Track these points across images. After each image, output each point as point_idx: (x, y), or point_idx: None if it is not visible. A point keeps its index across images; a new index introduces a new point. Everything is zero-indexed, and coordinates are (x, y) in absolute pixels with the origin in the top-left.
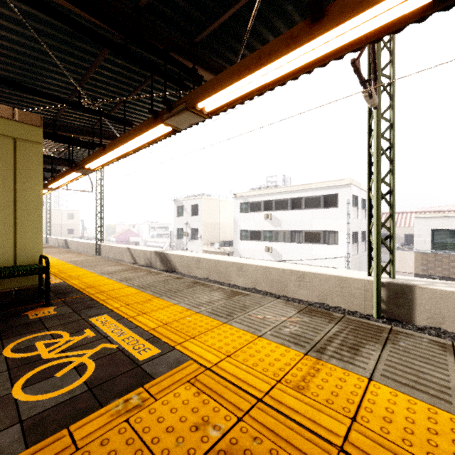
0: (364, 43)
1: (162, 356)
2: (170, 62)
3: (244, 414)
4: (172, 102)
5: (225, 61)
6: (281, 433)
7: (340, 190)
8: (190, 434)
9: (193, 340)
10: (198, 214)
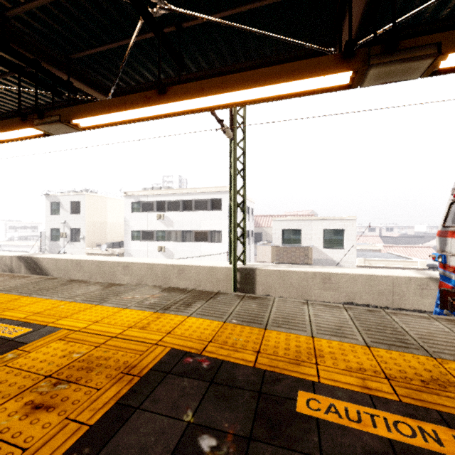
0: (193, 113)
1: (34, 332)
2: (42, 72)
3: (101, 345)
4: (44, 97)
5: (104, 77)
6: (123, 346)
7: (224, 196)
8: (59, 359)
9: (65, 319)
10: (80, 212)
